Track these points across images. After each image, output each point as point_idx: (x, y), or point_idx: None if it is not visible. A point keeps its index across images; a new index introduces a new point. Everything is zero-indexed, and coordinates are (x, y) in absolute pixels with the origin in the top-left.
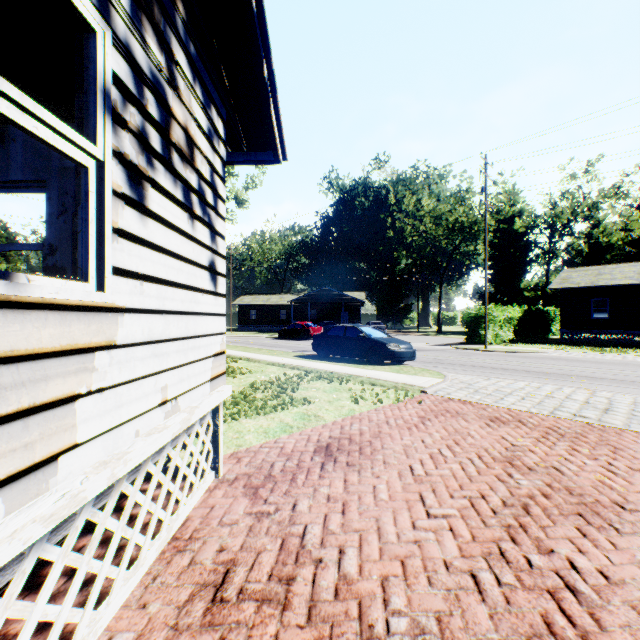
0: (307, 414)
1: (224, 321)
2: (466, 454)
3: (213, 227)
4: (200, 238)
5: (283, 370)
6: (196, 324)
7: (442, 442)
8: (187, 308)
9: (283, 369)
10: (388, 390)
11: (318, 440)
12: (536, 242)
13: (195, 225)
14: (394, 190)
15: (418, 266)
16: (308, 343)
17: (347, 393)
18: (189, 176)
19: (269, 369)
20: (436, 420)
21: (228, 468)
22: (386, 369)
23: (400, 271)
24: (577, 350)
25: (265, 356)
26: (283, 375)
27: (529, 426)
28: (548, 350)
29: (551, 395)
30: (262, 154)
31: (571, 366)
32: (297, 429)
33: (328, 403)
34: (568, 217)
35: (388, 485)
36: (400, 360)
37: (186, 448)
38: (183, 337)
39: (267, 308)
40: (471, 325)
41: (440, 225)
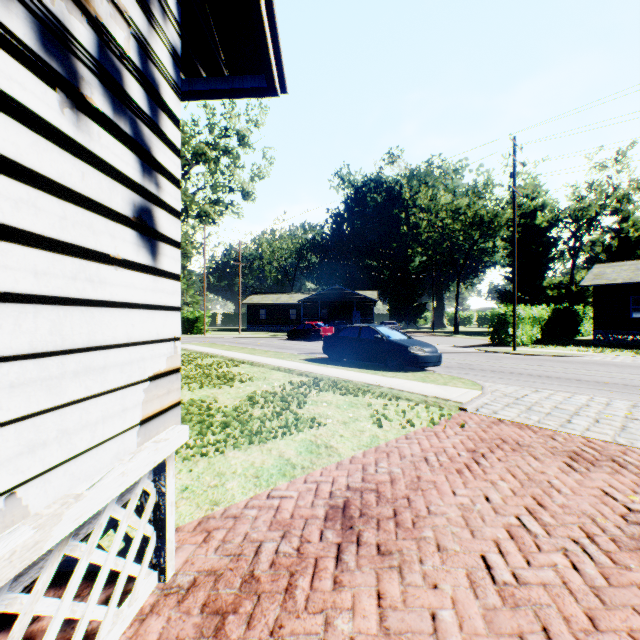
0: (316, 443)
1: (178, 319)
2: (565, 530)
3: (148, 154)
4: (107, 159)
5: (289, 377)
6: (93, 324)
7: (517, 501)
8: (58, 290)
9: (289, 375)
10: (416, 406)
11: (331, 494)
12: (560, 237)
13: (90, 128)
14: (408, 185)
15: (434, 263)
16: (318, 344)
17: (366, 410)
18: (67, 17)
19: (273, 375)
20: (493, 457)
21: (186, 556)
22: (409, 377)
23: (414, 269)
24: (619, 353)
25: (271, 359)
26: (289, 383)
27: (633, 470)
28: (587, 353)
29: (633, 416)
30: (250, 79)
31: (627, 373)
32: (301, 471)
33: (343, 425)
34: (596, 210)
35: (457, 612)
36: (424, 366)
37: (116, 527)
38: (41, 352)
39: (277, 308)
40: (496, 325)
41: (458, 219)
